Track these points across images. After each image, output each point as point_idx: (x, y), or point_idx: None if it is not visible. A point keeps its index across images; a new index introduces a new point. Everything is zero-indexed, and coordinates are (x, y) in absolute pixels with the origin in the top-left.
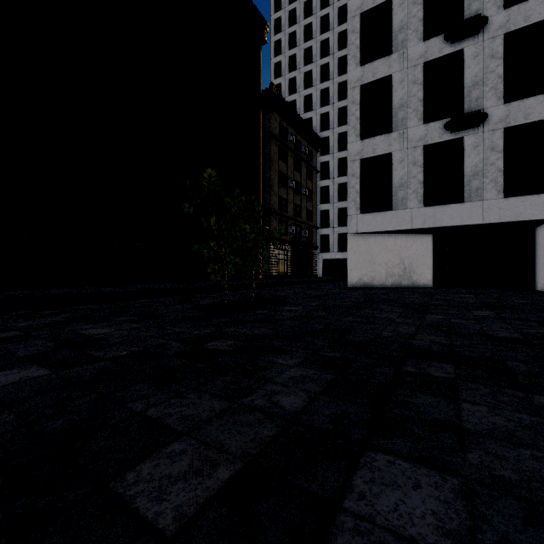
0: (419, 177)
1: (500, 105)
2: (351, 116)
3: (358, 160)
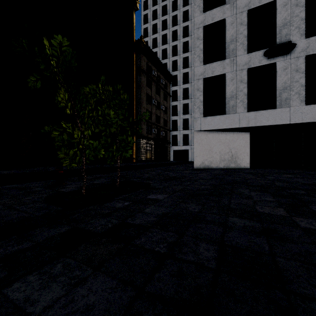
0: (245, 90)
1: (302, 40)
2: (196, 48)
3: (201, 79)
